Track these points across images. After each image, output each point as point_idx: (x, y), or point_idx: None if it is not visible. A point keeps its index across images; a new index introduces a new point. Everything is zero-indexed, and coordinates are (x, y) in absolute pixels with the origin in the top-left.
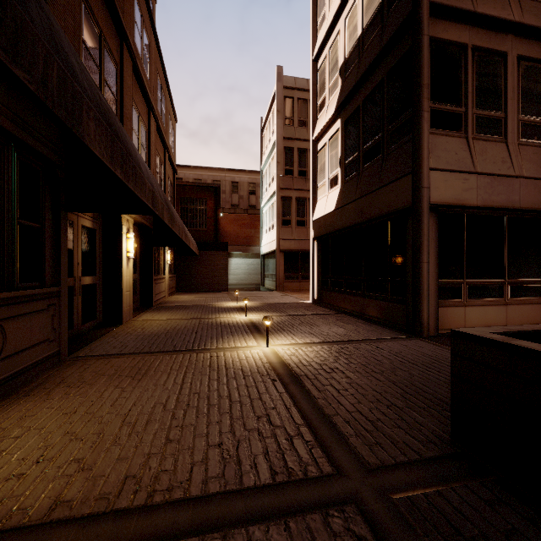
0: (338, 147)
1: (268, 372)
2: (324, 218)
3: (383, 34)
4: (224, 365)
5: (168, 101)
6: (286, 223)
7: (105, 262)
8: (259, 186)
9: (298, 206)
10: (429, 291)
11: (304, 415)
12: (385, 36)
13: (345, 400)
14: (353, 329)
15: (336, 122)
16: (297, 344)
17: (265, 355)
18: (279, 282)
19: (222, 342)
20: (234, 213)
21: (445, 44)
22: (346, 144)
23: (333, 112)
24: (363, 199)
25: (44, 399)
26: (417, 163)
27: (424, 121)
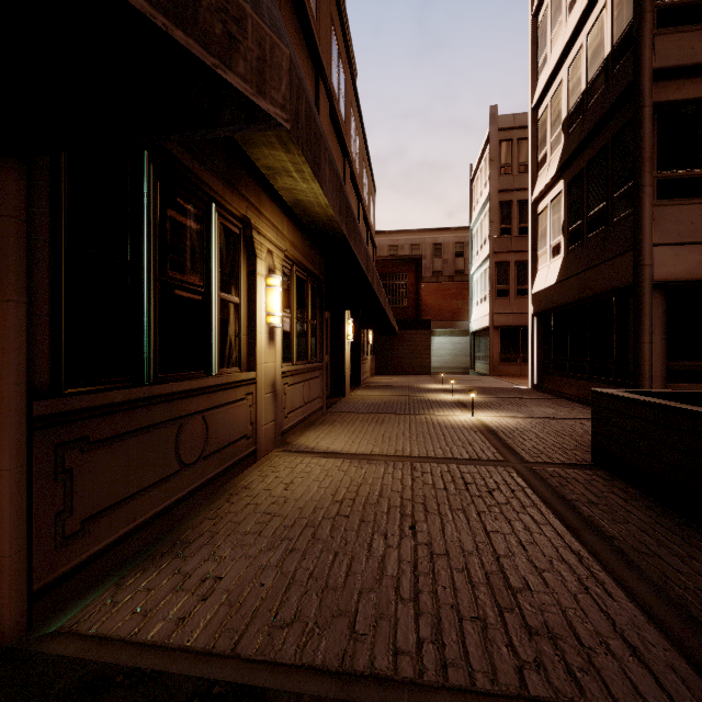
0: (560, 212)
1: (471, 428)
2: (544, 292)
3: (606, 96)
4: (437, 422)
5: (370, 178)
6: (501, 294)
7: (332, 344)
8: (467, 245)
9: (518, 272)
10: (654, 373)
11: (494, 445)
12: (607, 100)
13: (527, 443)
14: (566, 411)
15: (558, 182)
16: (501, 416)
17: (470, 420)
18: (492, 365)
19: (433, 411)
20: (436, 282)
21: (678, 105)
22: (569, 210)
23: (554, 173)
24: (585, 273)
25: (332, 426)
26: (637, 240)
27: (645, 196)
